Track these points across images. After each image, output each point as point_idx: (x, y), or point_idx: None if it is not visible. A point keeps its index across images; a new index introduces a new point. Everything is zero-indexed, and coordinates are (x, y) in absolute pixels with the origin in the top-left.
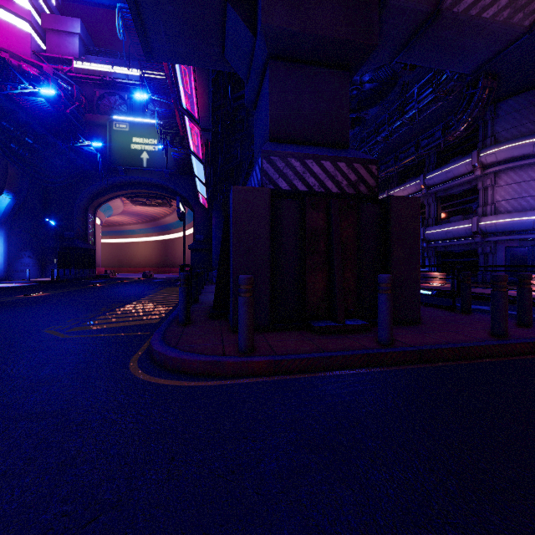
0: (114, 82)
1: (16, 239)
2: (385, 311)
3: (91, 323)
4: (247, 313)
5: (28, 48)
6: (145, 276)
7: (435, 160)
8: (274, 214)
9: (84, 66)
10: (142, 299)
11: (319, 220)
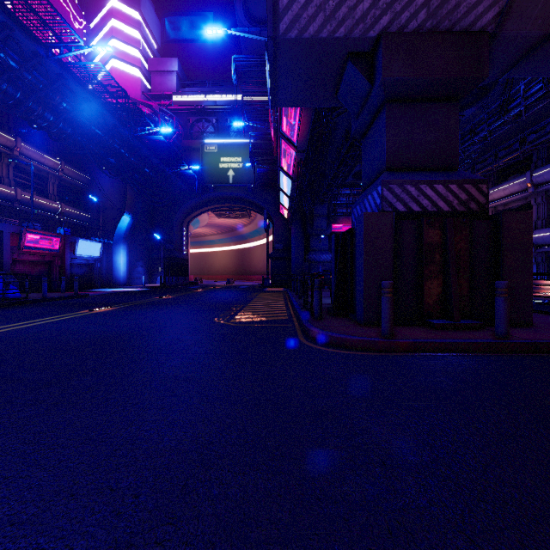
0: (205, 109)
1: (133, 251)
2: (502, 311)
3: (240, 318)
4: (389, 308)
5: (138, 91)
6: (228, 283)
7: (545, 154)
8: (395, 232)
9: (180, 99)
10: (253, 302)
11: (435, 236)
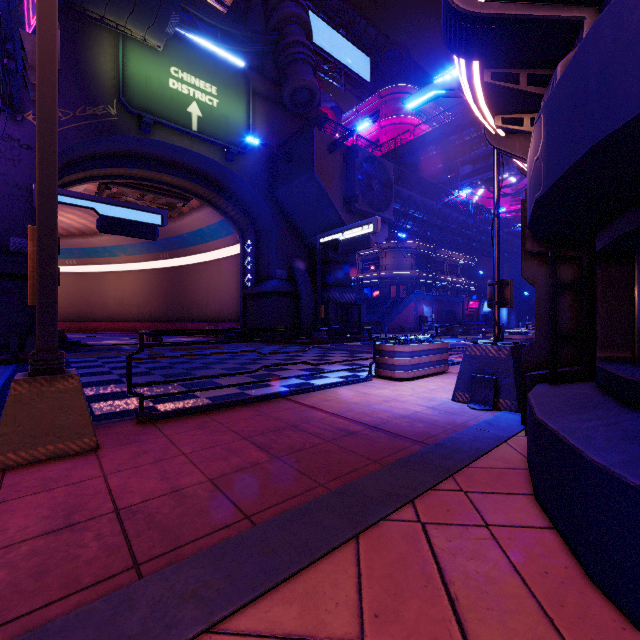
0: None
1: None
2: None
3: None
4: None
5: (508, 189)
6: None
7: None
8: None
9: None
10: None
11: None
